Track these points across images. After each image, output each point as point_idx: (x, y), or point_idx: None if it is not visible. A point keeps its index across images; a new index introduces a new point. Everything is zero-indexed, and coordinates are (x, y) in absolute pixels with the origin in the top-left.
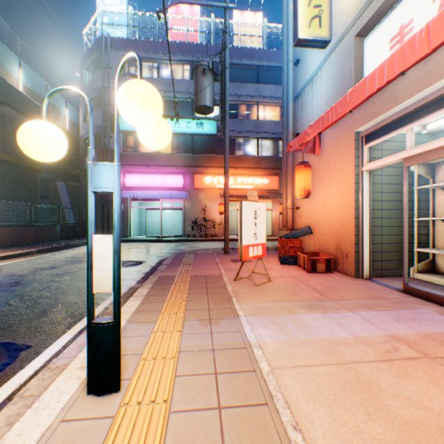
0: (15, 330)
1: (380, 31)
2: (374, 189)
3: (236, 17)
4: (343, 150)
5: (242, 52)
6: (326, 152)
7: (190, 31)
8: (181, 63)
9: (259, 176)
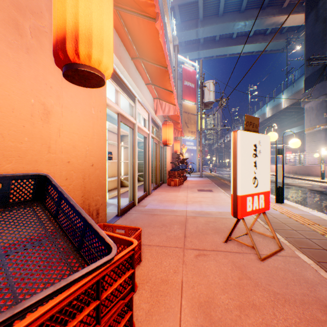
0: None
1: None
2: None
3: None
4: None
5: None
6: None
7: None
8: None
9: None
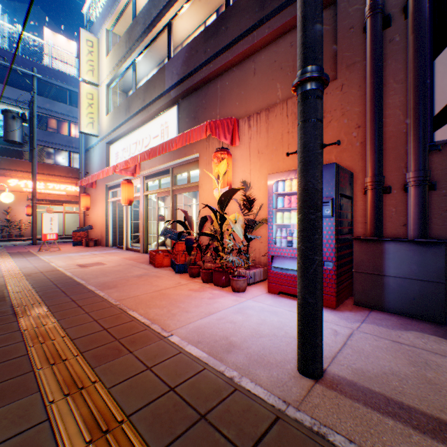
0: None
1: (114, 147)
2: (116, 209)
3: (48, 35)
4: (103, 190)
5: (54, 73)
6: (99, 189)
7: None
8: None
9: (72, 184)
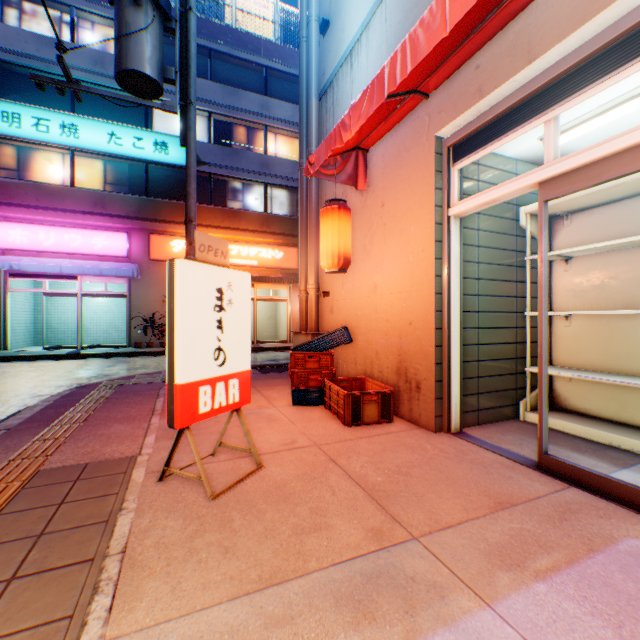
0: None
1: None
2: (468, 255)
3: None
4: (413, 175)
5: (240, 37)
6: (378, 186)
7: None
8: None
9: (267, 246)
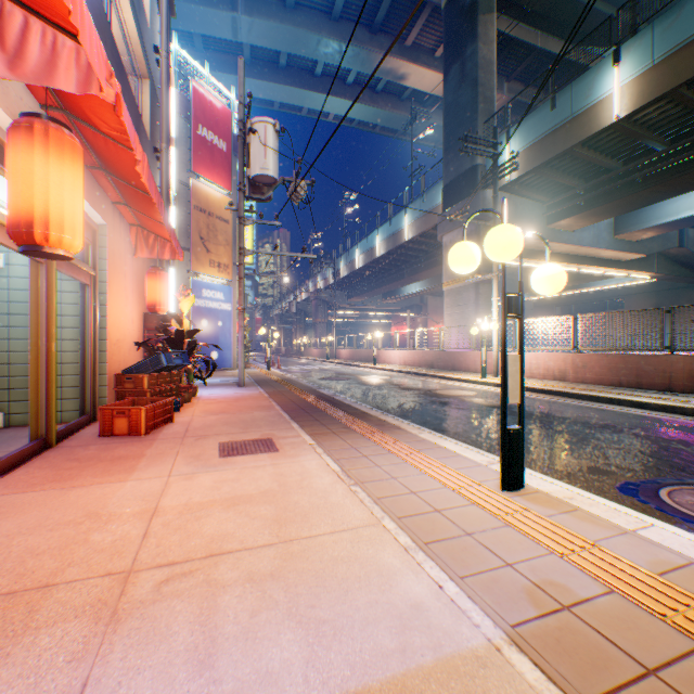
0: None
1: None
2: None
3: None
4: None
5: None
6: None
7: None
8: None
9: None
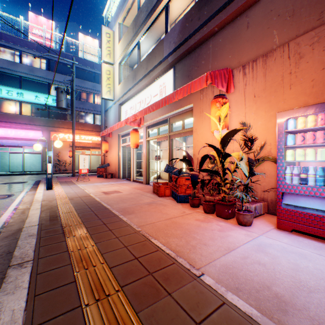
0: (2, 193)
1: (124, 107)
2: (125, 151)
3: (81, 37)
4: (117, 138)
5: (85, 62)
6: (113, 137)
7: (48, 39)
8: (40, 57)
9: (95, 136)
